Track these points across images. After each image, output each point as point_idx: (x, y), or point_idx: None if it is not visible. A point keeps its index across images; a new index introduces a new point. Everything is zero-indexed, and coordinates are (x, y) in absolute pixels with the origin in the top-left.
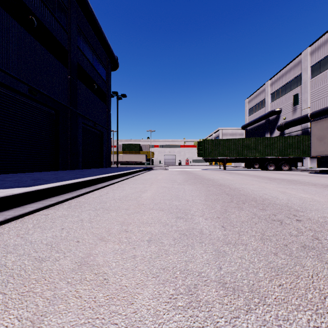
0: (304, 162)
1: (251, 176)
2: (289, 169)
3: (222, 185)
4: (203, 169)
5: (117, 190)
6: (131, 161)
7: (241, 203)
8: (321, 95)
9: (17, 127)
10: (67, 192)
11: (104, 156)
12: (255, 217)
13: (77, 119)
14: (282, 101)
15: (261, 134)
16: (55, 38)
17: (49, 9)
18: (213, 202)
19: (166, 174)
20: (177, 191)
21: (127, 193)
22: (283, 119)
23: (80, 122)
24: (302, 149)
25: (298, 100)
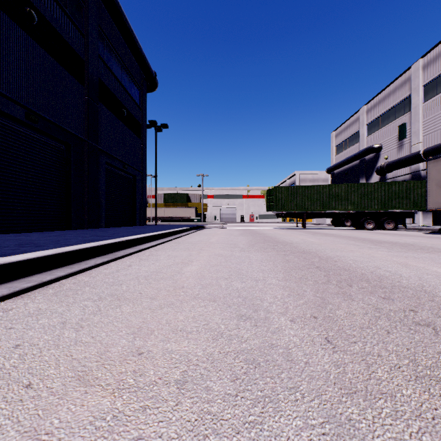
0: (414, 217)
1: (345, 238)
2: (395, 227)
3: (307, 252)
4: (275, 228)
5: (146, 261)
6: (176, 216)
7: (345, 284)
8: (439, 124)
9: (8, 167)
10: (66, 265)
11: (137, 210)
12: (381, 315)
13: (98, 157)
14: (382, 133)
15: (354, 180)
16: (66, 42)
17: (57, 1)
18: (298, 282)
19: (223, 235)
20: (239, 263)
21: (160, 267)
22: (385, 159)
23: (102, 161)
24: (412, 200)
25: (406, 132)
